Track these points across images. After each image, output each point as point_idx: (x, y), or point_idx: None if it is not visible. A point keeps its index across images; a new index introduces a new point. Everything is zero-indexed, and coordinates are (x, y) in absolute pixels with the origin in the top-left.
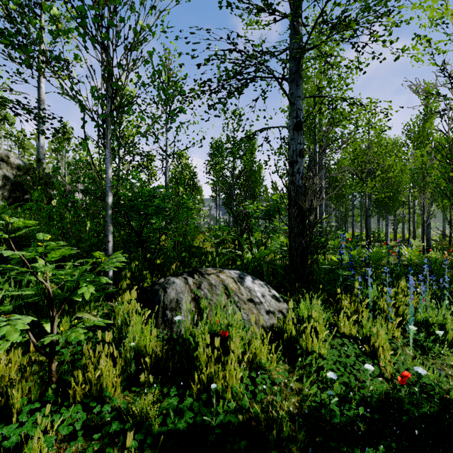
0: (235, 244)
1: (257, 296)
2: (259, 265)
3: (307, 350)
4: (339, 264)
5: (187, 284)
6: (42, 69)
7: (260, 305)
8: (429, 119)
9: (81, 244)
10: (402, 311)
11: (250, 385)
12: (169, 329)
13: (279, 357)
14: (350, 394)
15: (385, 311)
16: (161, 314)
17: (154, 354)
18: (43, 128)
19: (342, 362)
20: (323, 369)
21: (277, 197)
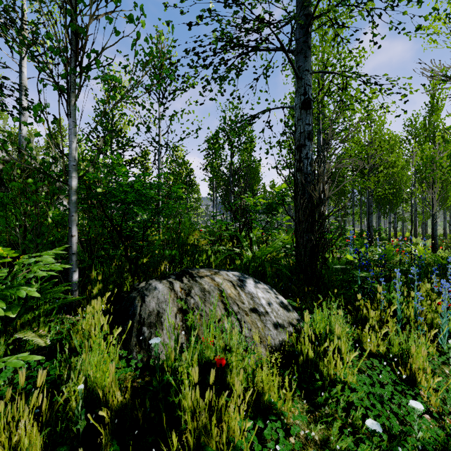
0: (233, 241)
1: (261, 304)
2: (261, 264)
3: (329, 378)
4: (347, 263)
5: (173, 291)
6: (23, 53)
7: (266, 316)
8: (436, 111)
9: (39, 239)
10: (430, 320)
11: (257, 438)
12: (146, 353)
13: (294, 390)
14: (395, 447)
15: (411, 319)
16: (135, 332)
17: (116, 398)
18: (25, 116)
19: (376, 394)
20: (352, 406)
21: (280, 188)
